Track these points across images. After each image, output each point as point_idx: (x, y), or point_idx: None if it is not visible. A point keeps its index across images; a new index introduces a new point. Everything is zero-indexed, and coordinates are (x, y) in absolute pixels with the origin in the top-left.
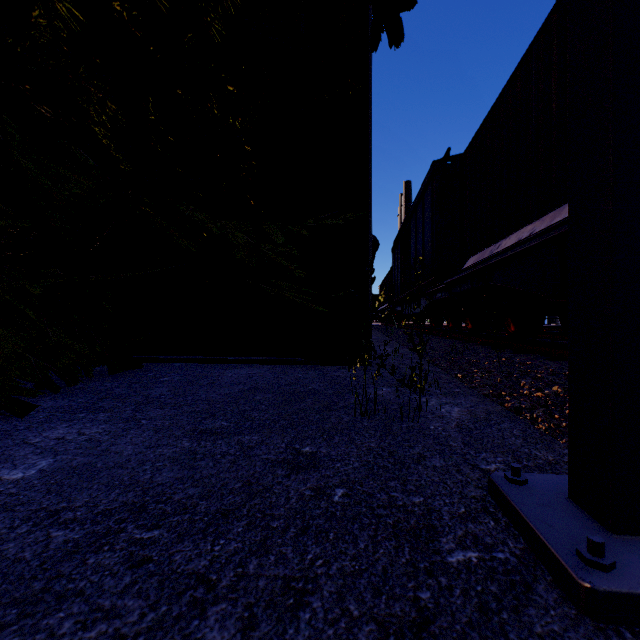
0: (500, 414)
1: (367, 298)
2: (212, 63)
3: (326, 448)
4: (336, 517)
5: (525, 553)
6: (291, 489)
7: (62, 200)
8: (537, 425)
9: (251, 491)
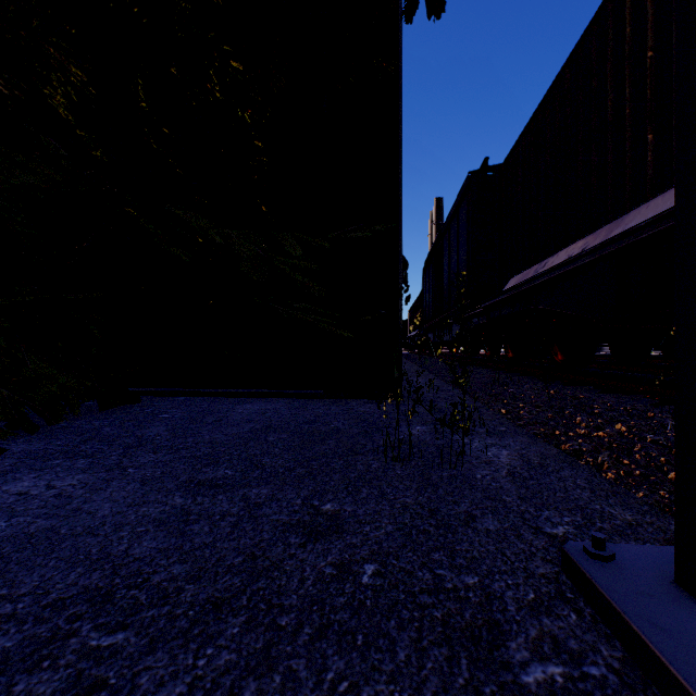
0: (557, 459)
1: (397, 323)
2: (211, 31)
3: (352, 505)
4: (366, 609)
5: (627, 666)
6: (307, 565)
7: (8, 190)
8: (605, 473)
9: (255, 569)
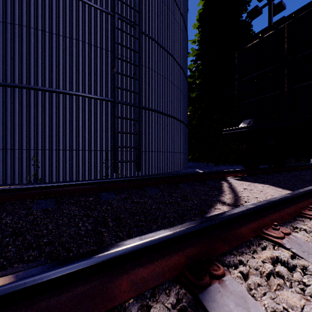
0: None
1: None
2: None
3: None
4: None
5: None
6: None
7: None
8: None
9: None
